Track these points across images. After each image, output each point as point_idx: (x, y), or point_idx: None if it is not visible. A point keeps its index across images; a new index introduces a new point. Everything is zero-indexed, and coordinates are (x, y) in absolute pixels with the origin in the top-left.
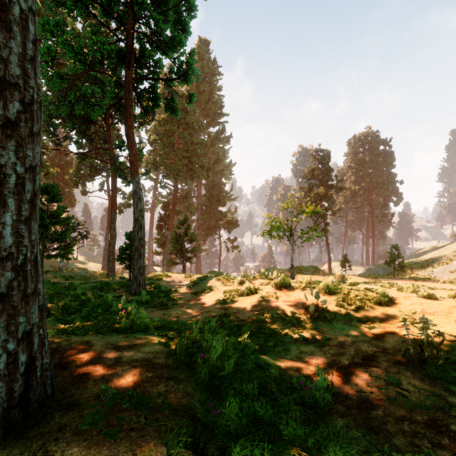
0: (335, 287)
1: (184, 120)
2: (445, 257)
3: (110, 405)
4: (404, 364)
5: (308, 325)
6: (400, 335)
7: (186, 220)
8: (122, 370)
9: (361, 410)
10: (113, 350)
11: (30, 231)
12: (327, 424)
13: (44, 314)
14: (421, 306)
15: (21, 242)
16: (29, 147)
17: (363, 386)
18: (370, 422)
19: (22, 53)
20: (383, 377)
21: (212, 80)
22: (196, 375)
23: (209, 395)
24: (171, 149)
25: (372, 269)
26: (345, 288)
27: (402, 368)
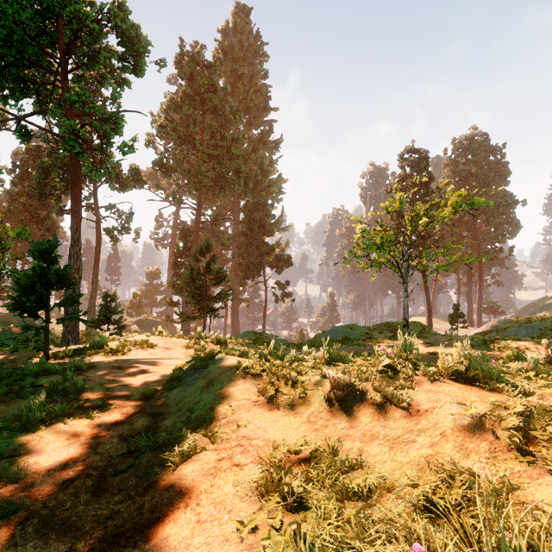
0: None
1: (211, 102)
2: None
3: None
4: None
5: None
6: None
7: (209, 248)
8: None
9: None
10: None
11: None
12: None
13: None
14: None
15: None
16: None
17: None
18: None
19: None
20: None
21: (254, 62)
22: None
23: None
24: (190, 145)
25: (499, 327)
26: None
27: None
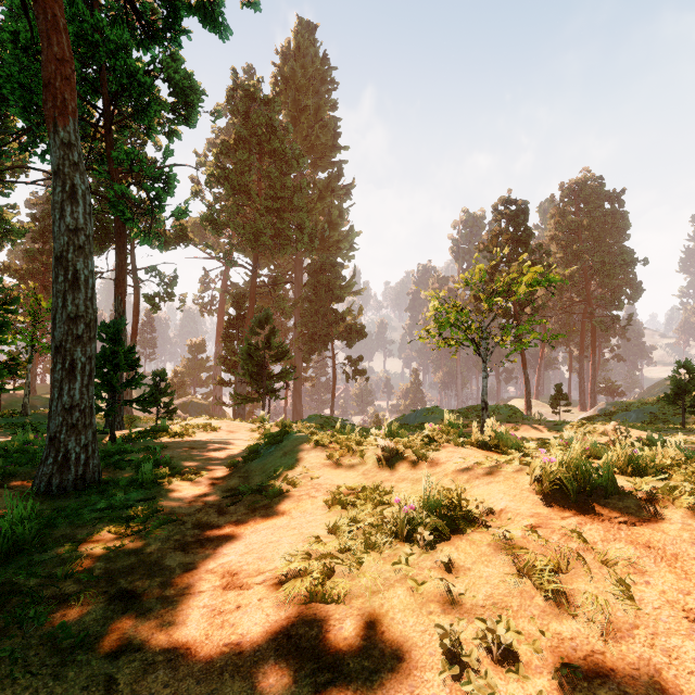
0: None
1: (270, 145)
2: None
3: None
4: None
5: None
6: None
7: (268, 319)
8: None
9: None
10: None
11: None
12: None
13: None
14: None
15: None
16: None
17: None
18: None
19: None
20: None
21: (321, 91)
22: None
23: None
24: (245, 196)
25: (608, 411)
26: None
27: None
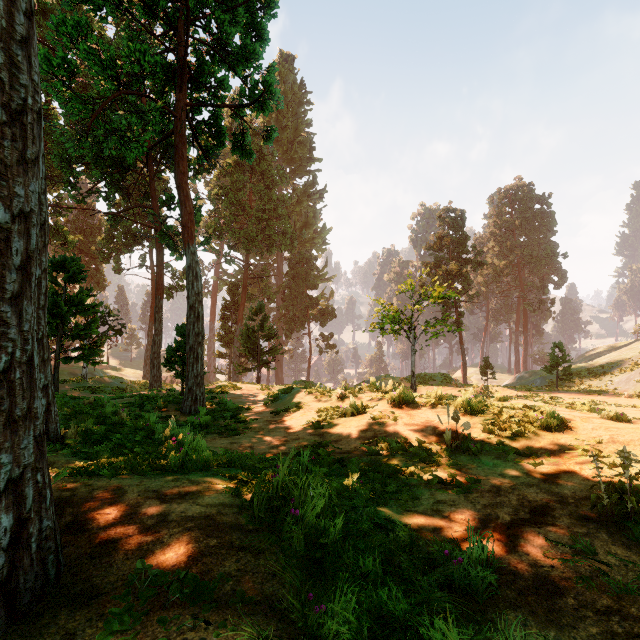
0: (480, 404)
1: (259, 168)
2: (629, 361)
3: (149, 597)
4: (594, 520)
5: (443, 459)
6: (582, 475)
7: (262, 308)
8: (169, 535)
9: (541, 597)
10: (156, 500)
11: (21, 316)
12: (491, 621)
13: (45, 449)
14: (608, 431)
15: (5, 334)
16: (19, 181)
17: (537, 556)
18: (559, 618)
19: (7, 28)
20: (567, 541)
21: (298, 112)
22: (284, 542)
23: (305, 577)
24: (240, 208)
25: (524, 378)
26: (494, 406)
27: (593, 526)
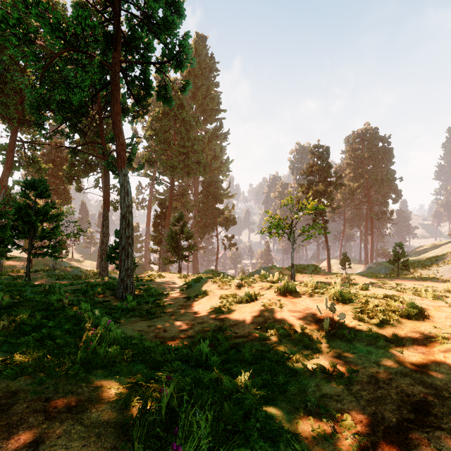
0: (349, 294)
1: (181, 116)
2: (450, 255)
3: None
4: None
5: (323, 345)
6: (447, 364)
7: (182, 217)
8: None
9: None
10: (41, 416)
11: None
12: None
13: None
14: None
15: None
16: None
17: None
18: None
19: None
20: None
21: (209, 76)
22: None
23: None
24: (167, 145)
25: (372, 268)
26: (360, 295)
27: None
